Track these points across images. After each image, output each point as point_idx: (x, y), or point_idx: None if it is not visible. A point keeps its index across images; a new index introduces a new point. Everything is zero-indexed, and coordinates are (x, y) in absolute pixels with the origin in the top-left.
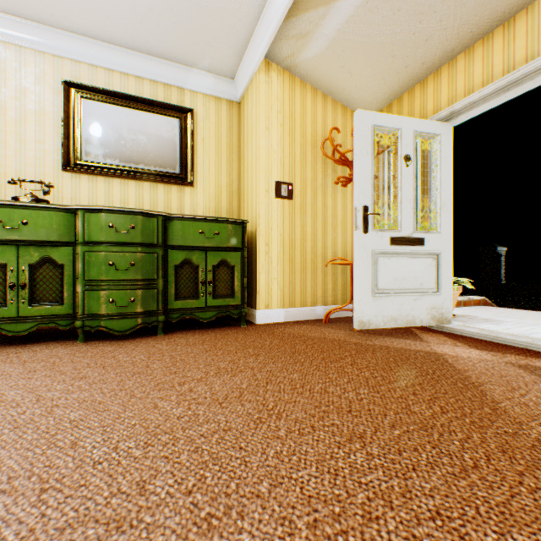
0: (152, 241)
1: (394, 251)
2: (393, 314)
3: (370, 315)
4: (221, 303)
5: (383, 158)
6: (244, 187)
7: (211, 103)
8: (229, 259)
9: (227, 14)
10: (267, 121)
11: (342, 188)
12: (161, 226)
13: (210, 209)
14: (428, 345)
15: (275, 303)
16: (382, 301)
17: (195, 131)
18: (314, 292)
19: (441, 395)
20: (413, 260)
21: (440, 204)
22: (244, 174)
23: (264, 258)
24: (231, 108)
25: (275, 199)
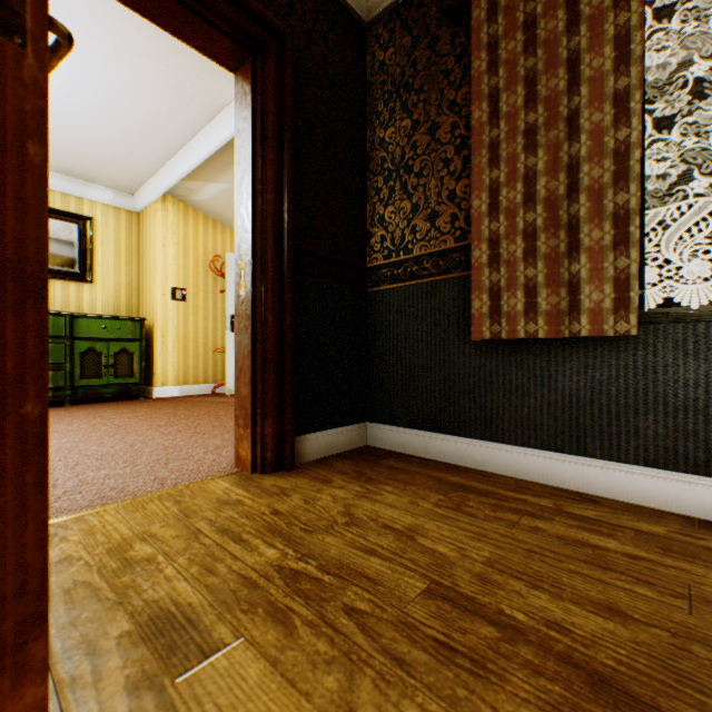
0: (62, 334)
1: None
2: None
3: None
4: (122, 381)
5: None
6: (144, 287)
7: (111, 212)
8: (130, 348)
9: (129, 168)
10: (164, 240)
11: None
12: (69, 323)
13: (110, 303)
14: None
15: (171, 381)
16: None
17: (95, 235)
18: (206, 373)
19: None
20: None
21: None
22: (144, 276)
23: (161, 347)
24: (131, 217)
25: (171, 301)
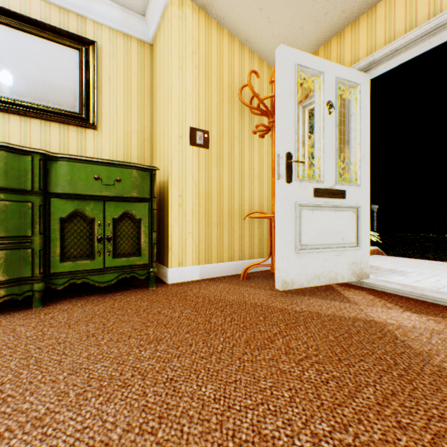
0: (24, 186)
1: (318, 203)
2: (316, 272)
3: (294, 274)
4: (123, 262)
5: (298, 113)
6: (157, 134)
7: (119, 40)
8: (134, 211)
9: None
10: (181, 60)
11: (259, 140)
12: (37, 168)
13: (117, 156)
14: (360, 308)
15: (189, 259)
16: (306, 257)
17: (100, 68)
18: (231, 246)
19: (441, 425)
20: (336, 214)
21: (360, 156)
22: (157, 120)
23: (177, 210)
24: (142, 49)
25: (189, 147)
